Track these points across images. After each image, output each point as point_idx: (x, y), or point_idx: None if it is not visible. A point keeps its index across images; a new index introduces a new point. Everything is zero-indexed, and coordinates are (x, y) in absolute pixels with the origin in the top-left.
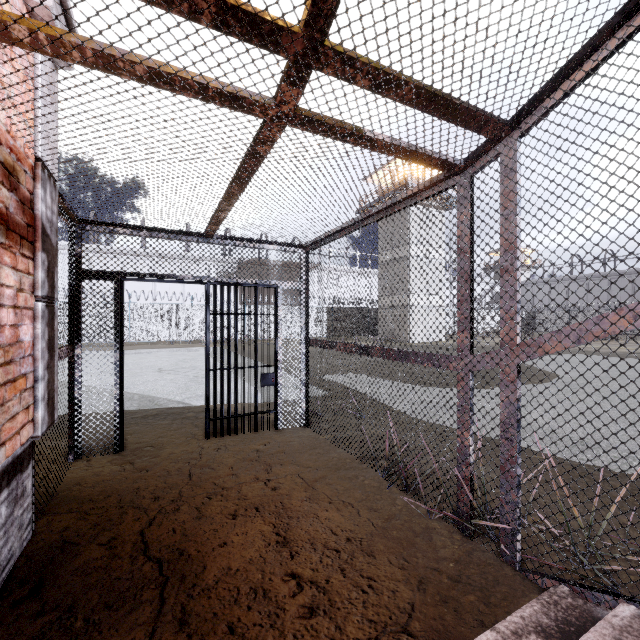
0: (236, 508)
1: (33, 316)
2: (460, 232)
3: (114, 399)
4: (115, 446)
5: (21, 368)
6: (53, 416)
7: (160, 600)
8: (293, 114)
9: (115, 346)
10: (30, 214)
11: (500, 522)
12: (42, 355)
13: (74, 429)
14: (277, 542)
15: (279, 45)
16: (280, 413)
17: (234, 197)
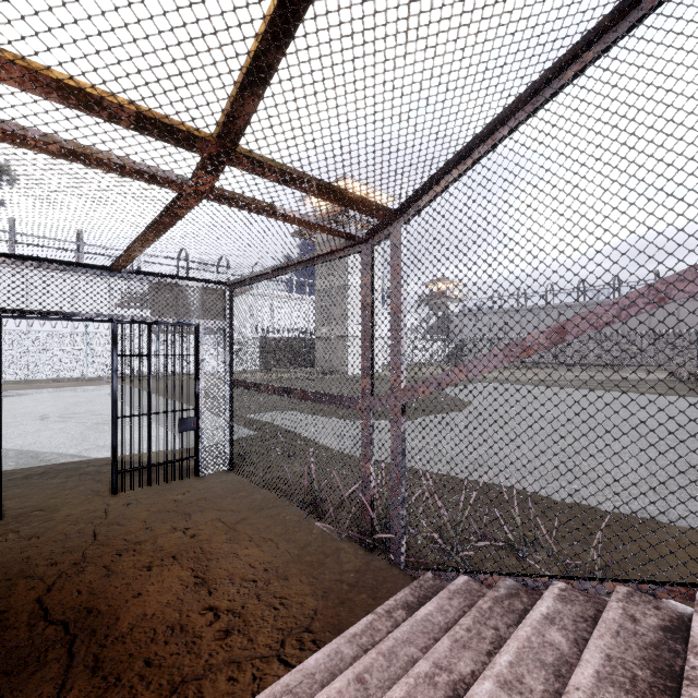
0: (151, 560)
1: None
2: (364, 293)
3: None
4: None
5: None
6: None
7: (69, 656)
8: (210, 192)
9: None
10: None
11: (391, 533)
12: None
13: None
14: (195, 583)
15: (195, 147)
16: (201, 459)
17: (149, 241)
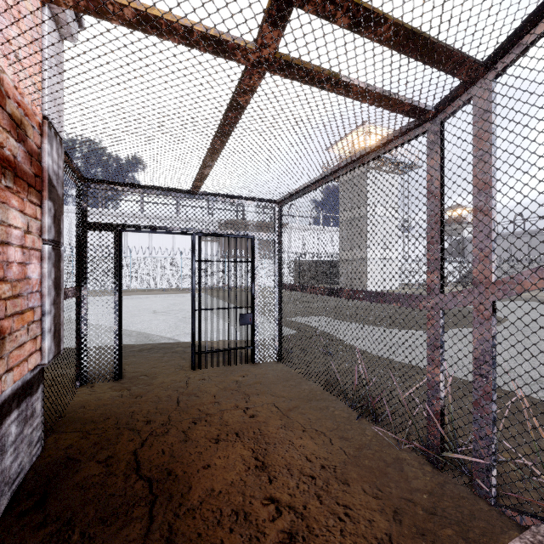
0: (218, 433)
1: (40, 257)
2: (430, 176)
3: (114, 334)
4: (115, 375)
5: (29, 302)
6: (59, 346)
7: (149, 518)
8: (273, 58)
9: (115, 288)
10: (38, 166)
11: (473, 457)
12: (49, 292)
13: (80, 359)
14: (256, 466)
15: None
16: (256, 349)
17: (216, 152)
